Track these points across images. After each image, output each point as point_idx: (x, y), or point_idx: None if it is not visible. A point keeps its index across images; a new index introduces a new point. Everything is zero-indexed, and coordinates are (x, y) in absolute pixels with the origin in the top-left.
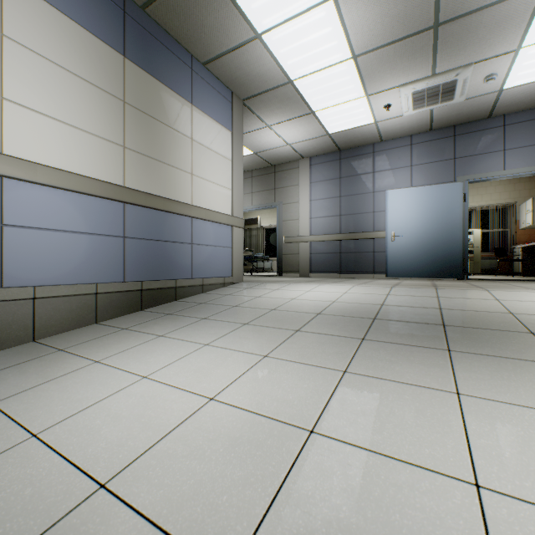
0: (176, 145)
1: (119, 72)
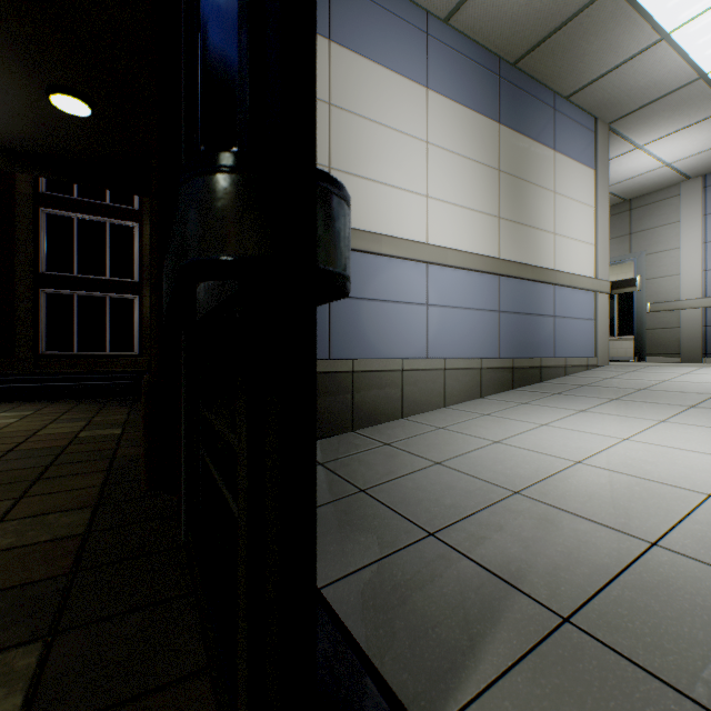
0: (540, 203)
1: (495, 141)
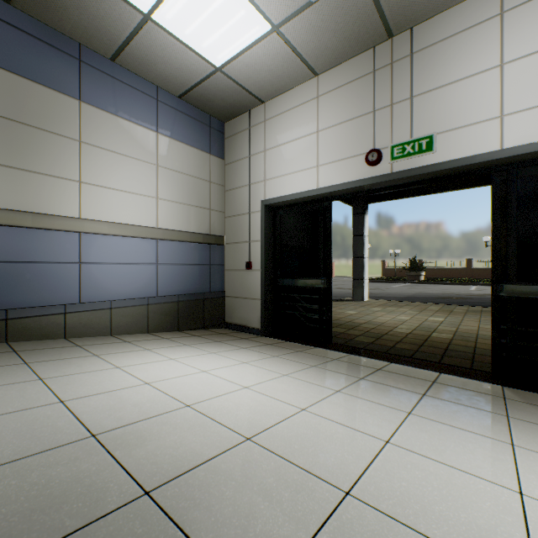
0: None
1: None
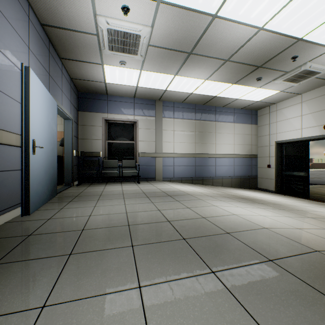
0: None
1: None
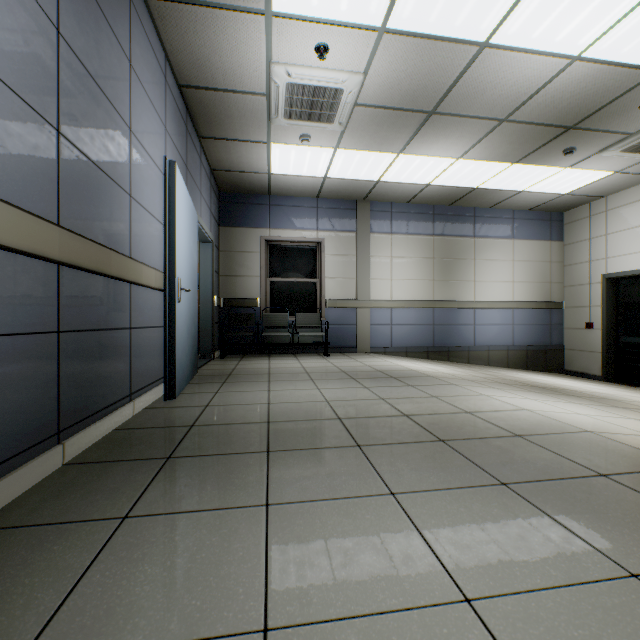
0: None
1: None
